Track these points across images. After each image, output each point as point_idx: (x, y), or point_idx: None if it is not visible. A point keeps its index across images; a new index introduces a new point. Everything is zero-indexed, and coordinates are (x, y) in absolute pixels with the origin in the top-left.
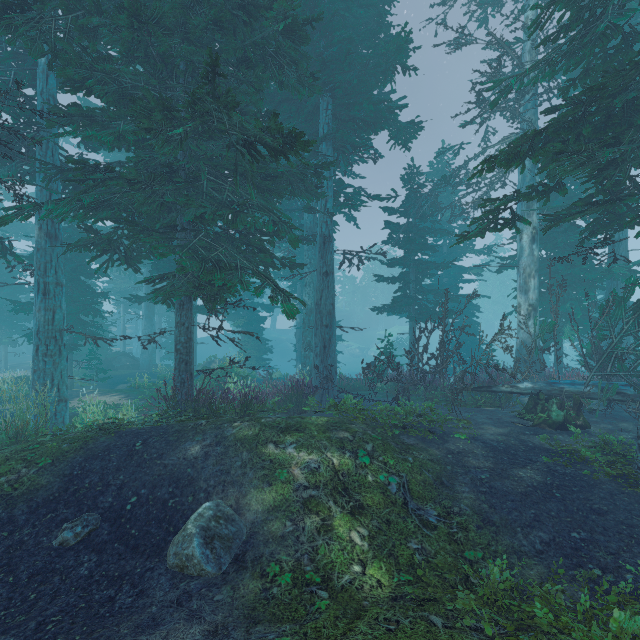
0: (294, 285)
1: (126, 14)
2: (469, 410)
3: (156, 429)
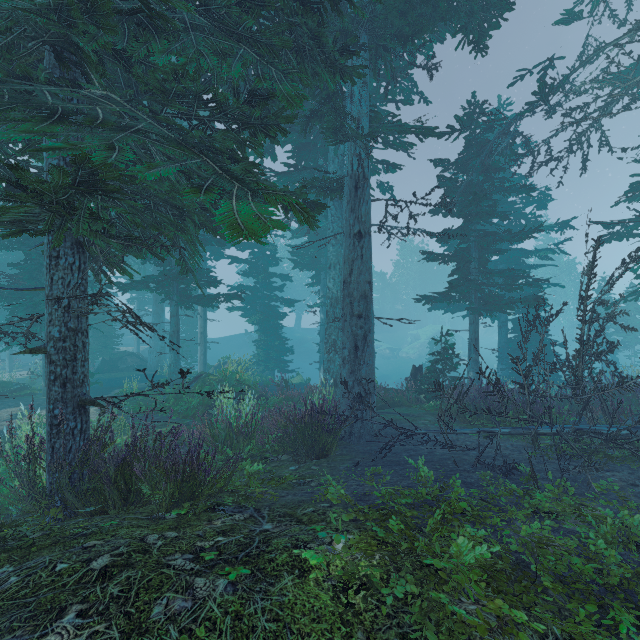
0: (317, 275)
1: None
2: (634, 471)
3: None
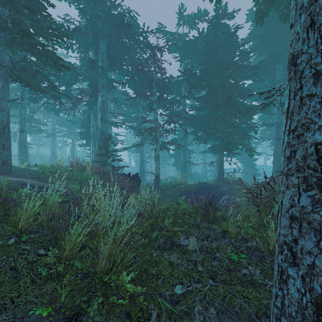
0: (273, 142)
1: (208, 86)
2: None
3: (214, 184)
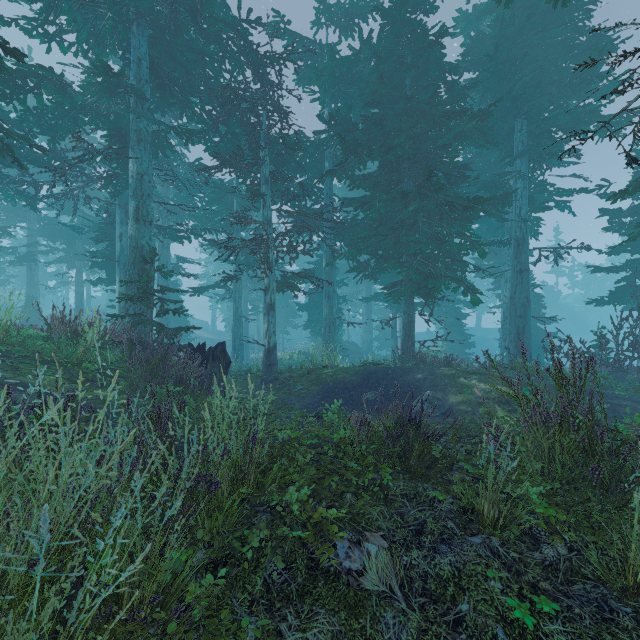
0: (498, 281)
1: (383, 151)
2: None
3: (396, 367)
